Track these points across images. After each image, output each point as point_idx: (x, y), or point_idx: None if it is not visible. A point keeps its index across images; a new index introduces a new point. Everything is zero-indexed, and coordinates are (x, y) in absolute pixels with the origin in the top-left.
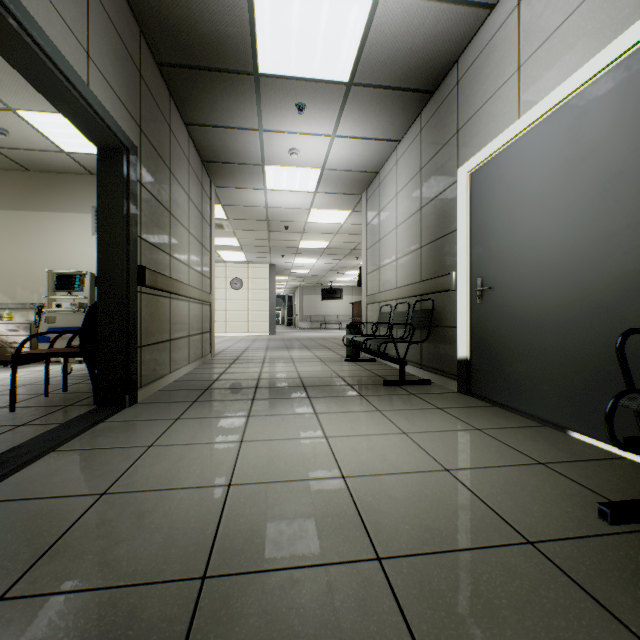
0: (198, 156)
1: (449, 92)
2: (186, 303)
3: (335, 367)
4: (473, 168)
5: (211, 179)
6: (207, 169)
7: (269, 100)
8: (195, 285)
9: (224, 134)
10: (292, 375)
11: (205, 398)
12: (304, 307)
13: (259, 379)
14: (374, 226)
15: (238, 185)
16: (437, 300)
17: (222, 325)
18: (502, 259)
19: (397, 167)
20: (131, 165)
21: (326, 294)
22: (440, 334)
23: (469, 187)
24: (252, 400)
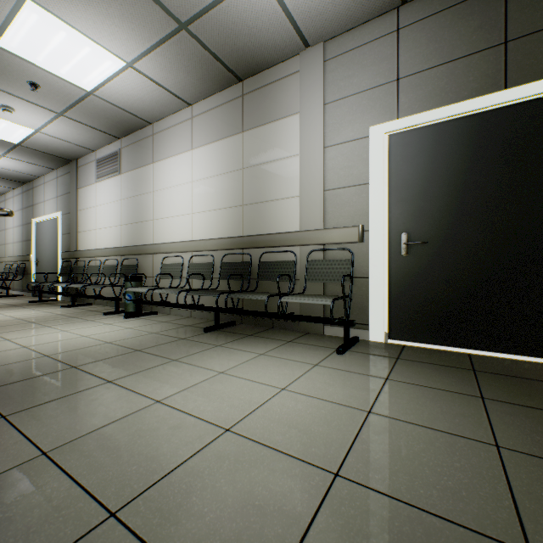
0: None
1: (31, 188)
2: None
3: None
4: (37, 222)
5: None
6: None
7: None
8: None
9: None
10: None
11: None
12: None
13: None
14: (3, 220)
15: None
16: (28, 264)
17: None
18: (42, 253)
19: (14, 199)
20: None
21: None
22: (29, 277)
23: (36, 227)
24: None
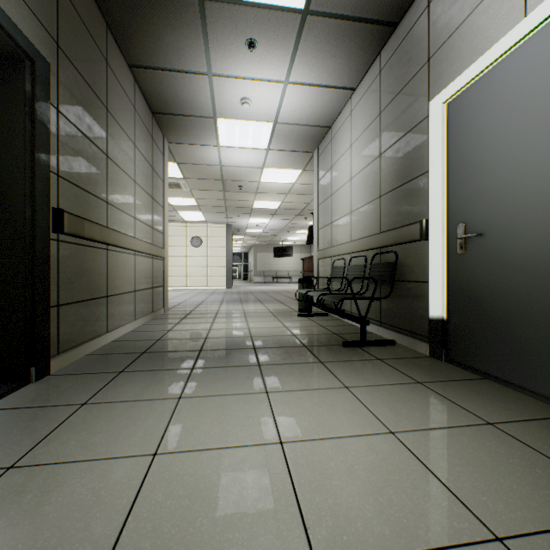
0: (147, 106)
1: (417, 19)
2: (131, 256)
3: (288, 323)
4: (452, 96)
5: (164, 134)
6: (158, 122)
7: (217, 34)
8: (143, 238)
9: (172, 79)
10: (242, 333)
11: (136, 366)
12: (258, 263)
13: (206, 338)
14: (326, 181)
15: (191, 141)
16: (401, 252)
17: (183, 279)
18: (498, 198)
19: (351, 117)
20: (38, 81)
21: (278, 252)
22: (405, 289)
23: (446, 119)
24: (191, 370)
